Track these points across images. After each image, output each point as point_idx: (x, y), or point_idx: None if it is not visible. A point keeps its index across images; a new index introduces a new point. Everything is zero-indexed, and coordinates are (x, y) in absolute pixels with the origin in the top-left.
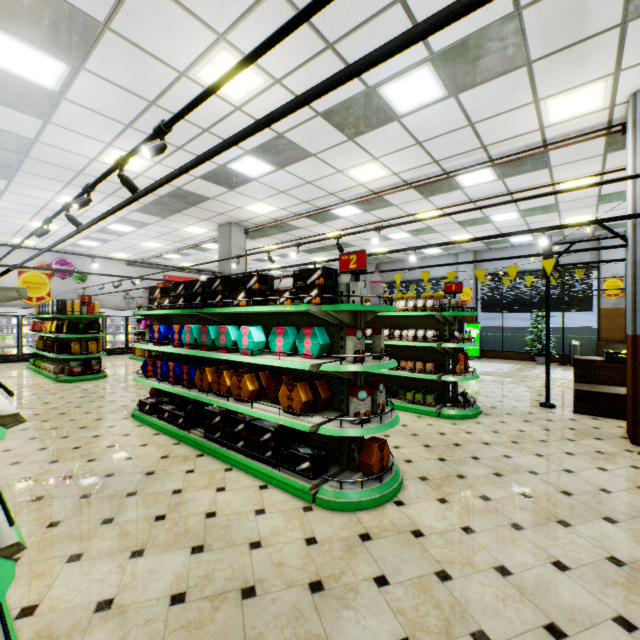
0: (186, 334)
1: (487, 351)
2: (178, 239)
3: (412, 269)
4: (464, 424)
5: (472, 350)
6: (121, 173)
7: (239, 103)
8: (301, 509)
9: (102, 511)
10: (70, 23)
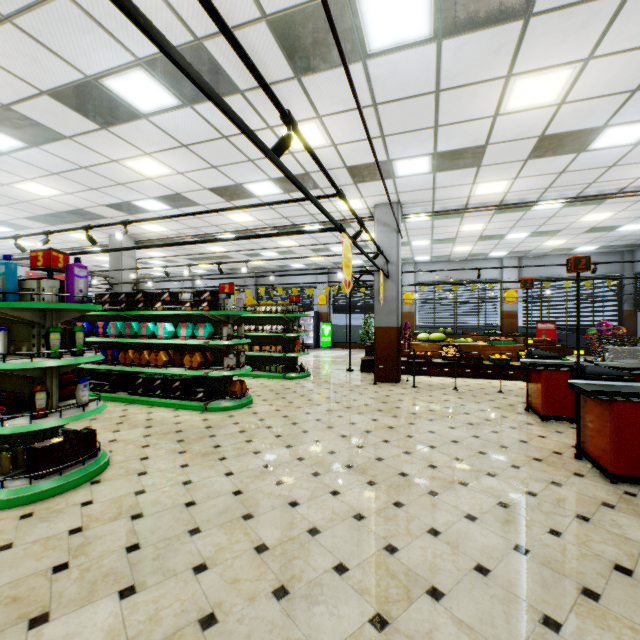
0: (111, 328)
1: (337, 343)
2: (59, 241)
3: (272, 285)
4: (298, 381)
5: (326, 342)
6: (88, 234)
7: (151, 177)
8: (199, 413)
9: (81, 425)
10: (43, 132)
